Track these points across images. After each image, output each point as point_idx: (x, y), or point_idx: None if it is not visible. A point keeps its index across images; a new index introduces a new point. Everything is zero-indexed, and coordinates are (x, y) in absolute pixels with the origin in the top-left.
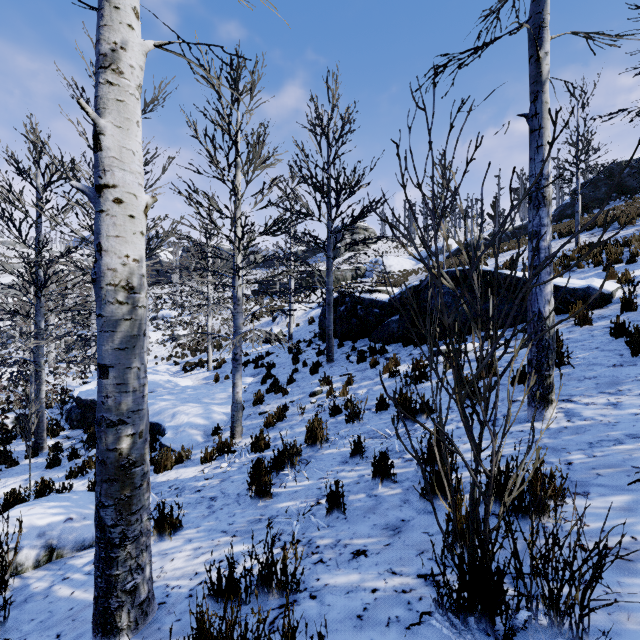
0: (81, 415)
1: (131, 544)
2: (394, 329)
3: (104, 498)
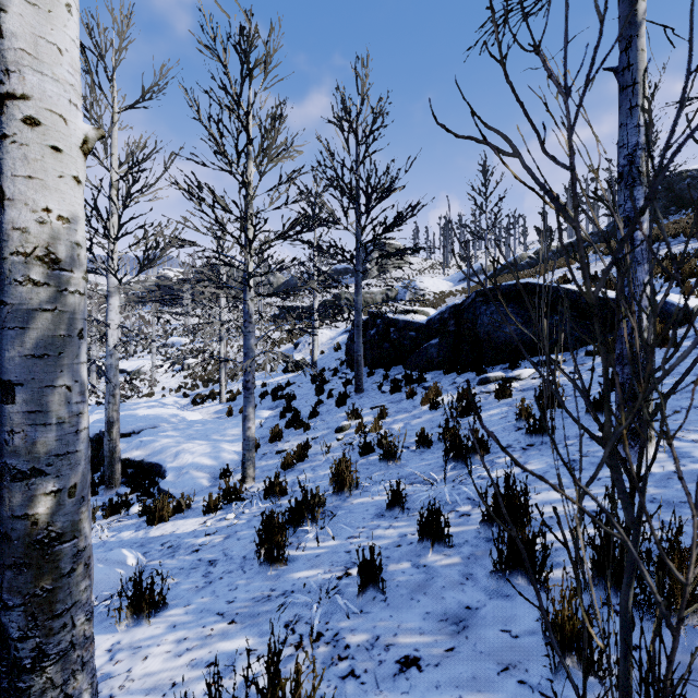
0: None
1: (53, 665)
2: (433, 354)
3: (7, 594)
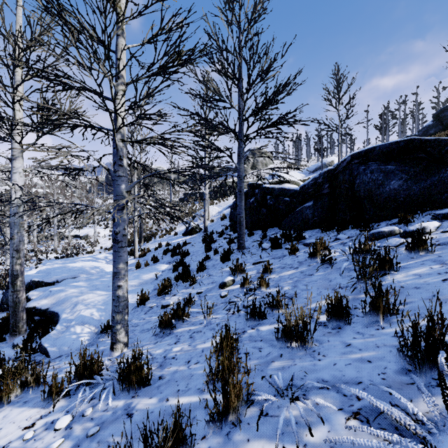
0: None
1: None
2: (308, 215)
3: None
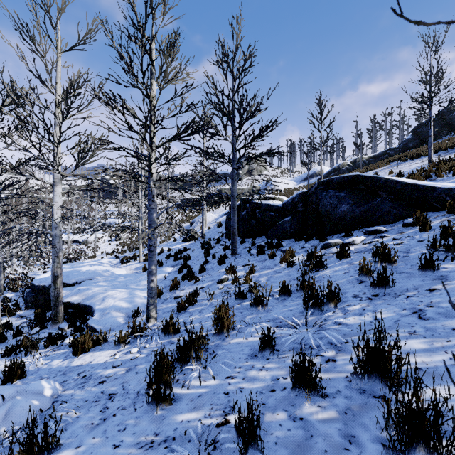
0: (34, 298)
1: None
2: (287, 227)
3: None
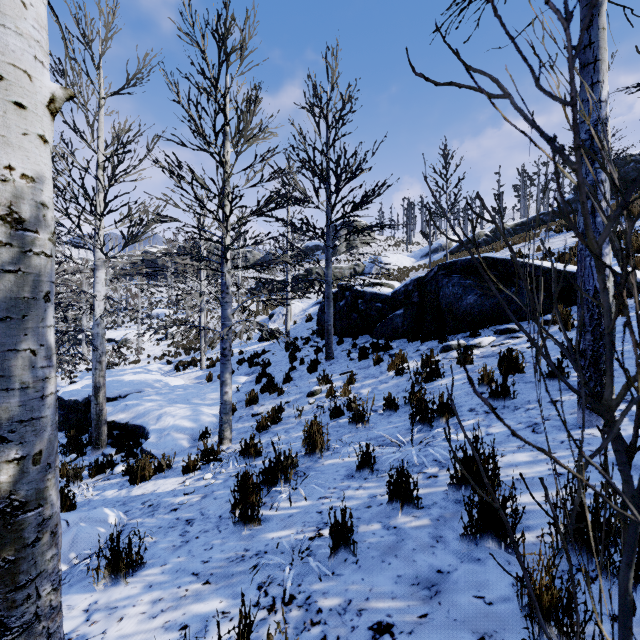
0: (63, 417)
1: (16, 638)
2: (398, 324)
3: None
